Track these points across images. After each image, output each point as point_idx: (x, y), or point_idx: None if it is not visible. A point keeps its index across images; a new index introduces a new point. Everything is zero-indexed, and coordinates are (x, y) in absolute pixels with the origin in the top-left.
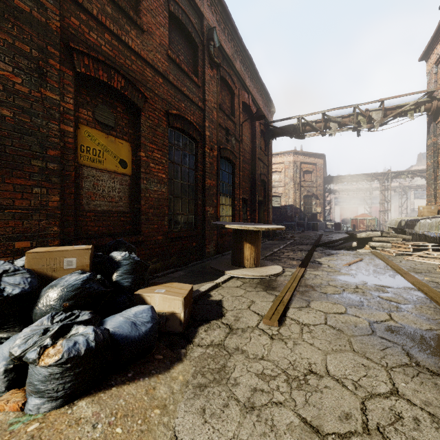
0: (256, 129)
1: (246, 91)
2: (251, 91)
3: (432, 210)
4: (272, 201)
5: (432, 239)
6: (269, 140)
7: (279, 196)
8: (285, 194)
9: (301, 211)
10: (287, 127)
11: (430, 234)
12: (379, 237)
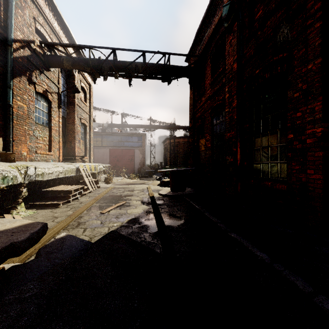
0: None
1: None
2: None
3: None
4: None
5: None
6: None
7: None
8: None
9: None
10: None
11: None
12: None
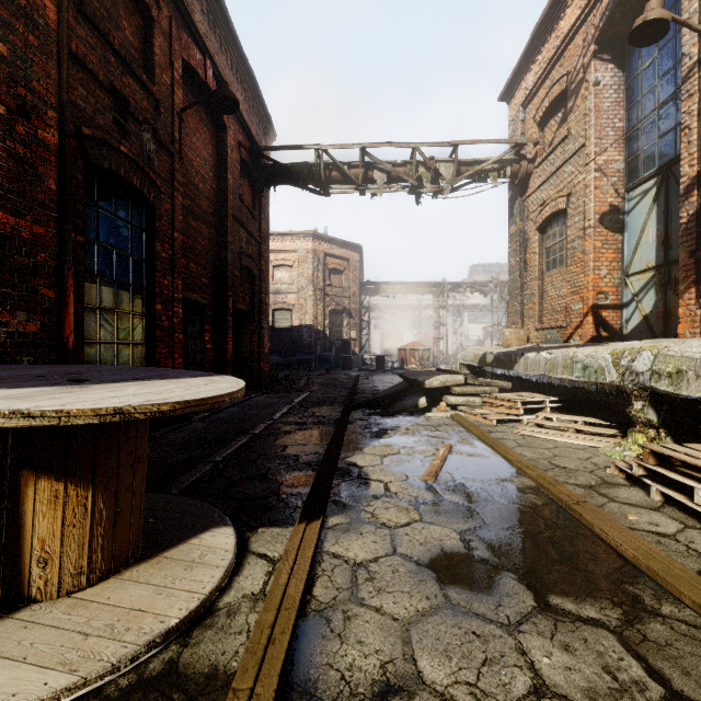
0: (227, 150)
1: (197, 43)
2: (211, 50)
3: (521, 337)
4: (277, 318)
5: (534, 386)
6: (260, 187)
7: (289, 309)
8: (300, 307)
9: (326, 336)
10: (297, 166)
11: (530, 376)
12: (463, 386)
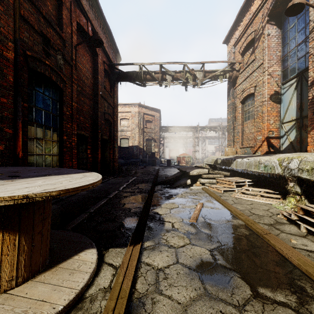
0: (98, 65)
1: (84, 14)
2: (90, 18)
3: (233, 151)
4: (122, 142)
5: (240, 174)
6: (114, 82)
7: (127, 138)
8: (132, 137)
9: (144, 150)
10: (131, 73)
11: (238, 169)
12: (207, 174)
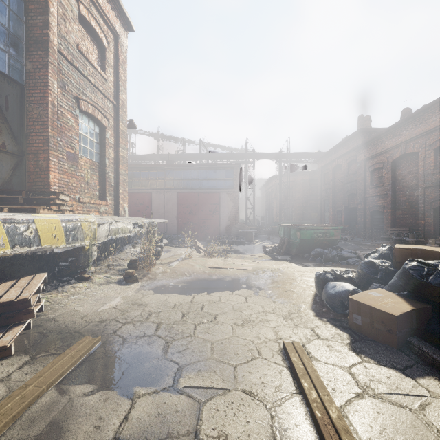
0: None
1: None
2: None
3: None
4: None
5: None
6: None
7: None
8: None
9: None
10: None
11: None
12: None
